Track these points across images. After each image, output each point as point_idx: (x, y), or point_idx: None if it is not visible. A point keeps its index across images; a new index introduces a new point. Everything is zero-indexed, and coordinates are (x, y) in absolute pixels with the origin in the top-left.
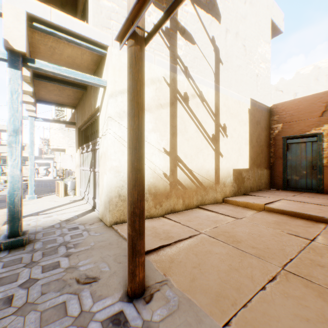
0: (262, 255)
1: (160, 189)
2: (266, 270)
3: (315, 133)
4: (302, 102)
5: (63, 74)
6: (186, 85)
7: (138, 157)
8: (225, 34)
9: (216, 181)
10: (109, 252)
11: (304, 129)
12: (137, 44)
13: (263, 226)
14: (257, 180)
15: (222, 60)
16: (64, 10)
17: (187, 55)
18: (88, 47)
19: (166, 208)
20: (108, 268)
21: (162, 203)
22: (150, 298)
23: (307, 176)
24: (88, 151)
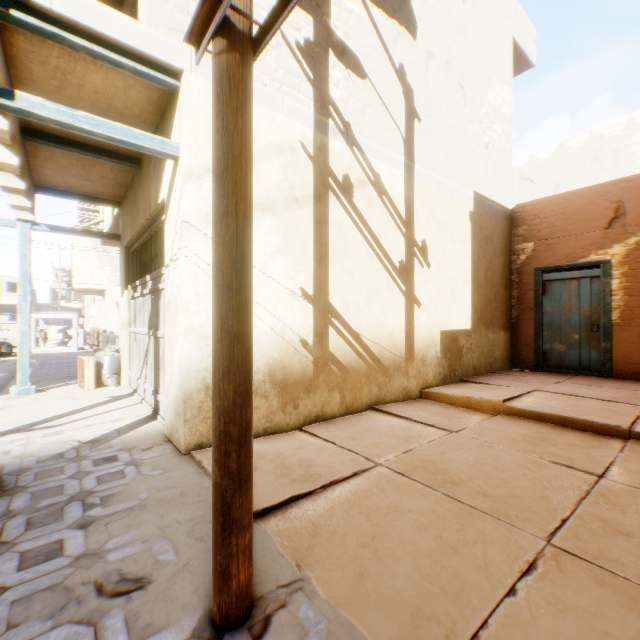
0: (505, 513)
1: (294, 373)
2: (514, 547)
3: (597, 261)
4: (571, 201)
5: (81, 126)
6: (347, 161)
7: (235, 307)
8: (426, 61)
9: (407, 355)
10: (179, 514)
11: (576, 253)
12: (233, 50)
13: (503, 447)
14: (487, 353)
15: (420, 114)
16: (97, 1)
17: (350, 100)
18: (138, 71)
19: (307, 411)
20: (174, 553)
21: (299, 402)
22: (263, 626)
23: (581, 344)
24: (145, 295)
